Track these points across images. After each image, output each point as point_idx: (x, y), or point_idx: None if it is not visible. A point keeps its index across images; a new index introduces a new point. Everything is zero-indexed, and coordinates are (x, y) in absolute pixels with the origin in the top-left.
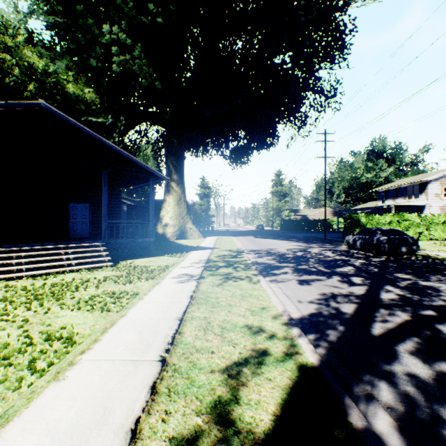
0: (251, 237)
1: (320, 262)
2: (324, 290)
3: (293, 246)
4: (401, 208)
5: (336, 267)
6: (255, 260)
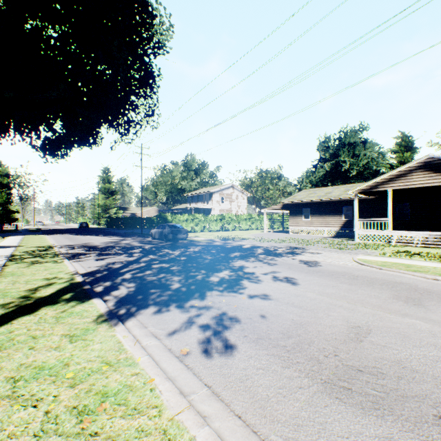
0: (70, 235)
1: (123, 248)
2: (111, 261)
3: (110, 240)
4: (200, 209)
5: (132, 250)
6: (66, 252)
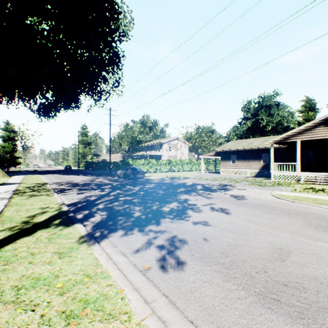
0: (58, 175)
1: (97, 185)
2: (88, 194)
3: (87, 178)
4: (153, 156)
5: (103, 186)
6: (56, 187)
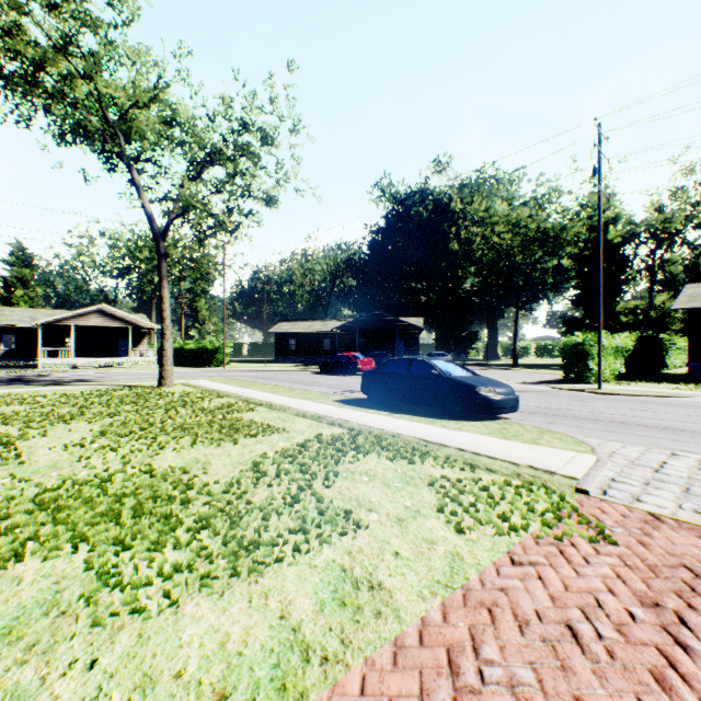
0: None
1: None
2: None
3: None
4: None
5: None
6: None
